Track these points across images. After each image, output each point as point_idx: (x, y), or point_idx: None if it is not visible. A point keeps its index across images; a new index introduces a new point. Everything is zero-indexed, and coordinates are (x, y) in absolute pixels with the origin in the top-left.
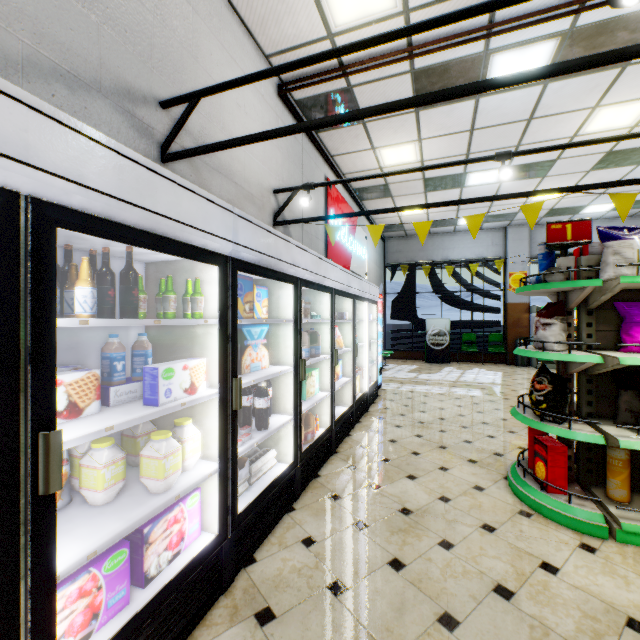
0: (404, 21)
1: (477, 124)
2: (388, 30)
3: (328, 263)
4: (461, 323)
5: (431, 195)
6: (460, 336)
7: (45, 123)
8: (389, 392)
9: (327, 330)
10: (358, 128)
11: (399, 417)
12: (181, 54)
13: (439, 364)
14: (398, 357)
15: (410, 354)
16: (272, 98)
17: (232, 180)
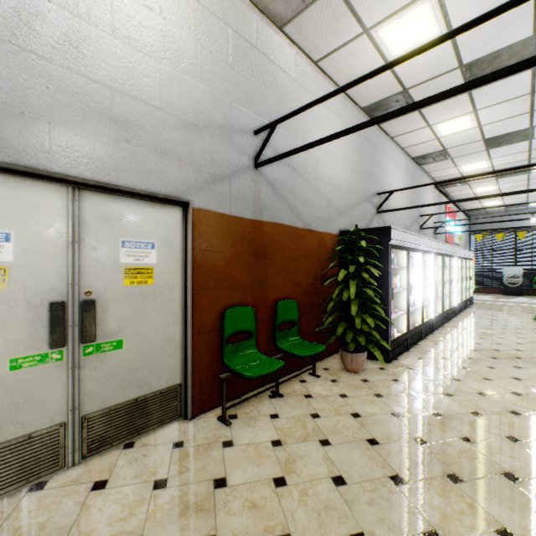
0: (491, 168)
1: (530, 178)
2: (484, 169)
3: (460, 249)
4: (532, 270)
5: (506, 197)
6: (531, 278)
7: (444, 245)
8: (478, 303)
9: (459, 271)
10: (464, 185)
11: (487, 308)
12: (421, 200)
13: (513, 296)
14: (480, 292)
15: (490, 290)
16: (433, 190)
17: (427, 225)
